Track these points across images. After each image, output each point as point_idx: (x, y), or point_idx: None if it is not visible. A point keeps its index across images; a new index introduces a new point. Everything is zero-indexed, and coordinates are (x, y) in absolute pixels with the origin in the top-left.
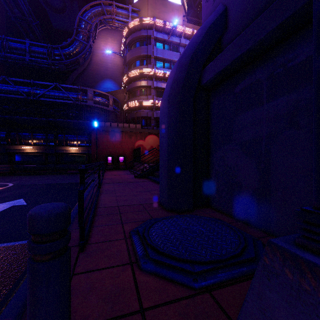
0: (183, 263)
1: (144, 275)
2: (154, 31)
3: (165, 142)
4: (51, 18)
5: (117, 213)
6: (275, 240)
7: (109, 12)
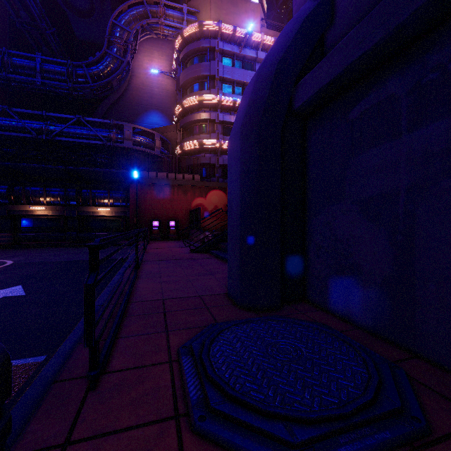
0: (272, 422)
1: (199, 447)
2: (219, 41)
3: (236, 200)
4: (74, 24)
5: (161, 313)
6: None
7: (155, 14)
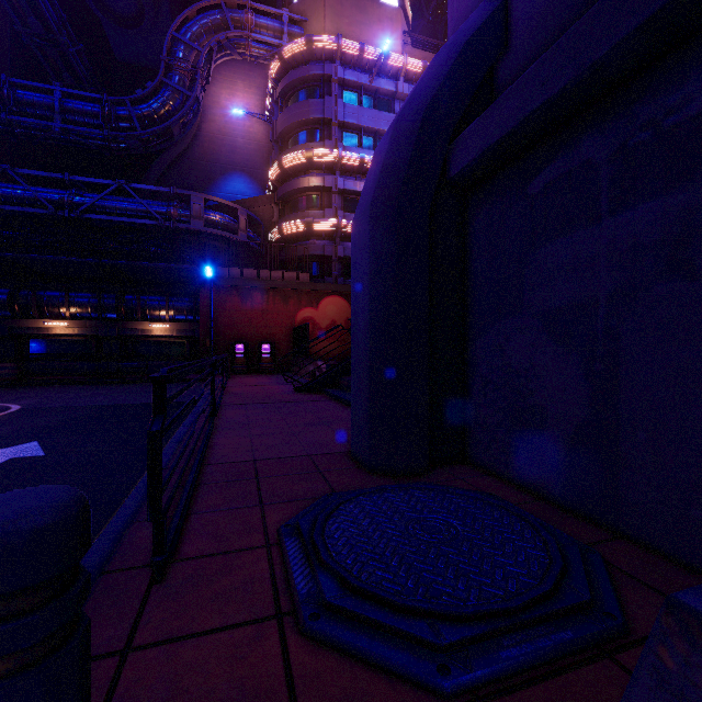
0: (412, 620)
1: (311, 652)
2: (338, 66)
3: (363, 312)
4: (112, 38)
5: (252, 479)
6: (690, 599)
7: (239, 23)
